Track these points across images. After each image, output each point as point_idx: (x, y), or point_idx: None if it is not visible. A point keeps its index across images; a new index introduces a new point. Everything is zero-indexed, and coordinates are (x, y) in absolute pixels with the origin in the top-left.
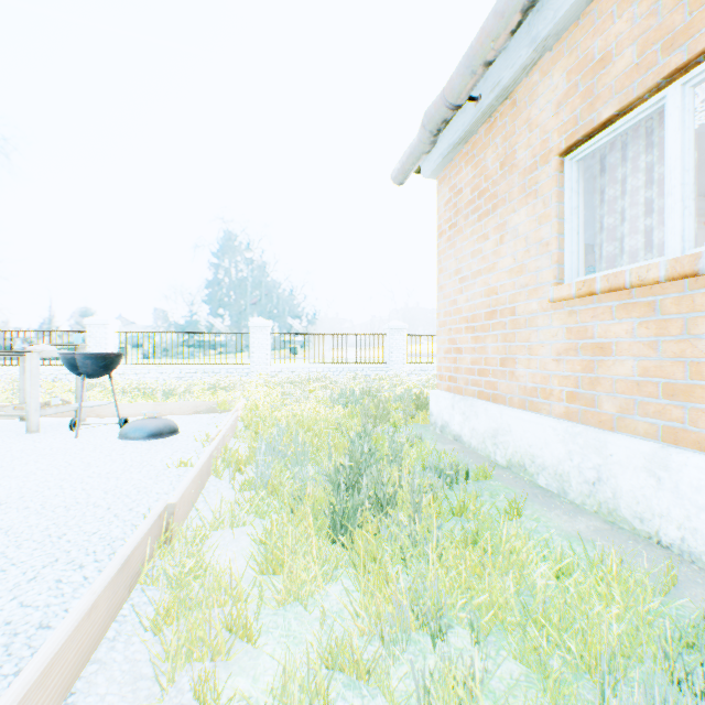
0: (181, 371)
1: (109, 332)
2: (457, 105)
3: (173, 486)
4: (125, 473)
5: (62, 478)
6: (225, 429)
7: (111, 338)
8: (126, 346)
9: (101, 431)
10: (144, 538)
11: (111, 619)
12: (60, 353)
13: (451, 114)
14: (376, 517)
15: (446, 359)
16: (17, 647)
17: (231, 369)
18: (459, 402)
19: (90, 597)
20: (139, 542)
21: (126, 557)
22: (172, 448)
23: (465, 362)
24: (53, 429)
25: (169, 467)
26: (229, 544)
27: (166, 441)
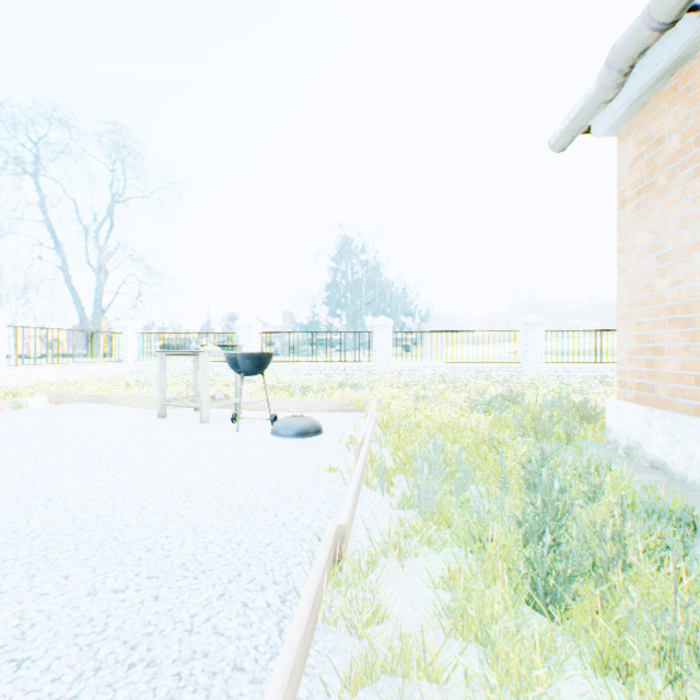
0: (310, 368)
1: (253, 333)
2: (670, 21)
3: (329, 494)
4: (282, 473)
5: (231, 473)
6: (368, 432)
7: (255, 338)
8: (266, 345)
9: (256, 425)
10: (324, 569)
11: (301, 672)
12: (224, 353)
13: (656, 37)
14: (604, 585)
15: (632, 361)
16: (215, 693)
17: (355, 367)
18: (662, 419)
19: (288, 656)
20: (320, 576)
21: (312, 598)
22: (319, 449)
23: (669, 366)
24: (218, 420)
25: (320, 471)
26: (401, 580)
27: (312, 440)
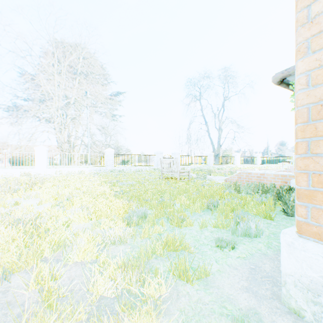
0: None
1: None
2: None
3: None
4: None
5: None
6: None
7: None
8: None
9: None
10: None
11: None
12: None
13: None
14: None
15: None
16: None
17: None
18: None
19: None
20: None
21: None
22: None
23: None
24: None
25: None
26: None
27: None
